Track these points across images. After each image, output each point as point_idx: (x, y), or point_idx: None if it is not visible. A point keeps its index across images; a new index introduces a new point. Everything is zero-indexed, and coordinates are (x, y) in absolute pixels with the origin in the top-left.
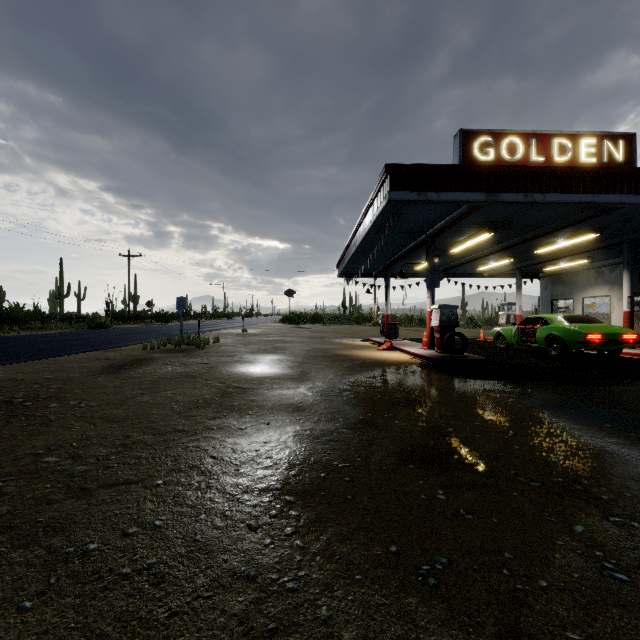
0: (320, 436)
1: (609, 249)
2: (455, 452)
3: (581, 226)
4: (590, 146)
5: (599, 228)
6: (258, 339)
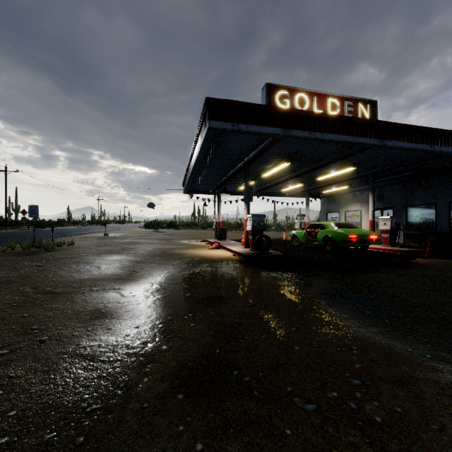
0: (95, 355)
1: (360, 179)
2: (237, 363)
3: (345, 161)
4: (350, 106)
5: (355, 163)
6: (114, 241)
